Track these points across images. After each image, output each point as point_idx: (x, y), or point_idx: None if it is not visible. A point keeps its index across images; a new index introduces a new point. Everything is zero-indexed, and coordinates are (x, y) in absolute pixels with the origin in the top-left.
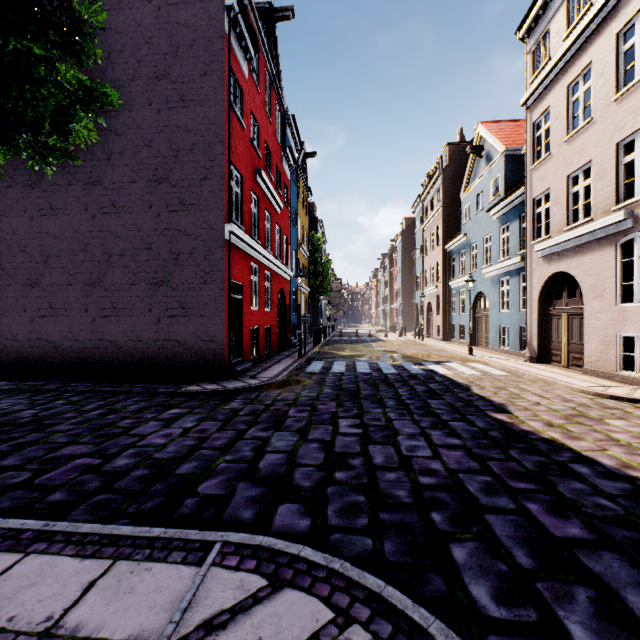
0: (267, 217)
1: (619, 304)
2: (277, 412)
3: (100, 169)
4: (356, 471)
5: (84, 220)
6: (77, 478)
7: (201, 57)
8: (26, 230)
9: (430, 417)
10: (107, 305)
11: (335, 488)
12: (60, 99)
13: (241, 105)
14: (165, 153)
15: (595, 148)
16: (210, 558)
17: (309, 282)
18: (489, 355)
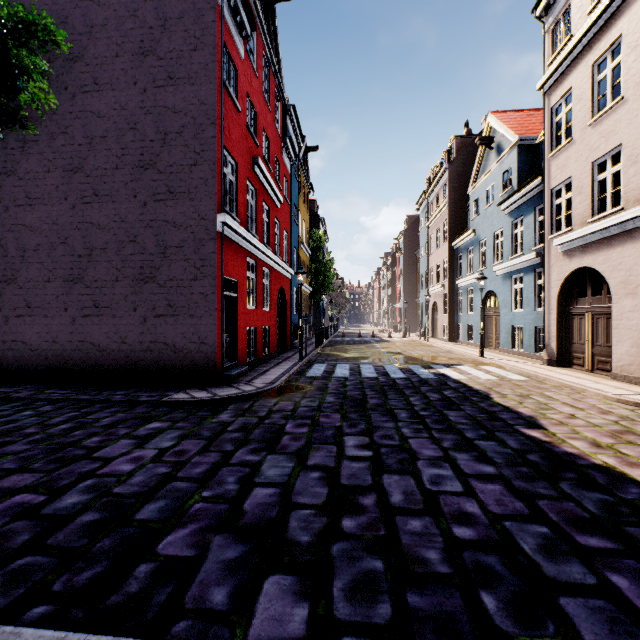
0: (266, 211)
1: None
2: (272, 427)
3: (81, 154)
4: (369, 516)
5: (64, 210)
6: (4, 527)
7: (191, 30)
8: (1, 222)
9: (451, 434)
10: (88, 303)
11: (342, 546)
12: None
13: (236, 86)
14: (152, 136)
15: (626, 130)
16: None
17: (311, 281)
18: (502, 357)
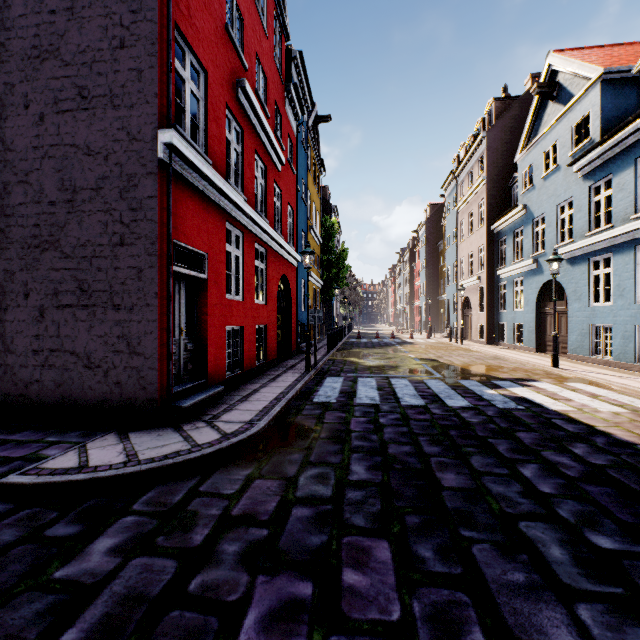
0: (261, 170)
1: None
2: (196, 630)
3: None
4: None
5: None
6: None
7: None
8: None
9: None
10: None
11: None
12: None
13: None
14: (52, 4)
15: None
16: None
17: (322, 274)
18: (584, 368)
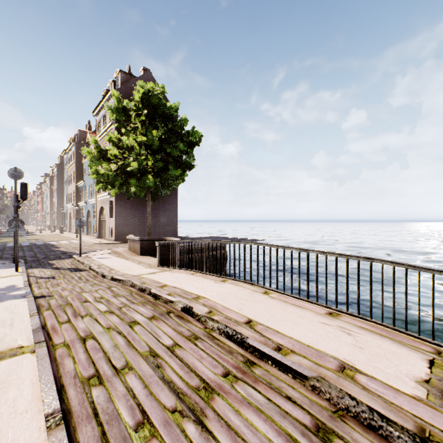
0: None
1: (110, 218)
2: None
3: None
4: None
5: None
6: None
7: None
8: None
9: (30, 251)
10: None
11: None
12: None
13: None
14: None
15: None
16: None
17: None
18: (86, 237)
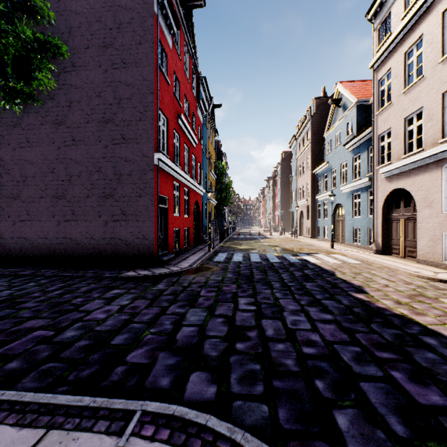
0: (186, 149)
1: (444, 211)
2: (192, 292)
3: (63, 113)
4: (252, 342)
5: (52, 150)
6: (32, 348)
7: (137, 31)
8: (10, 158)
9: (307, 296)
10: (69, 212)
11: (236, 357)
12: (18, 48)
13: (167, 67)
14: (111, 101)
15: (425, 97)
16: (130, 428)
17: (216, 196)
18: (346, 248)
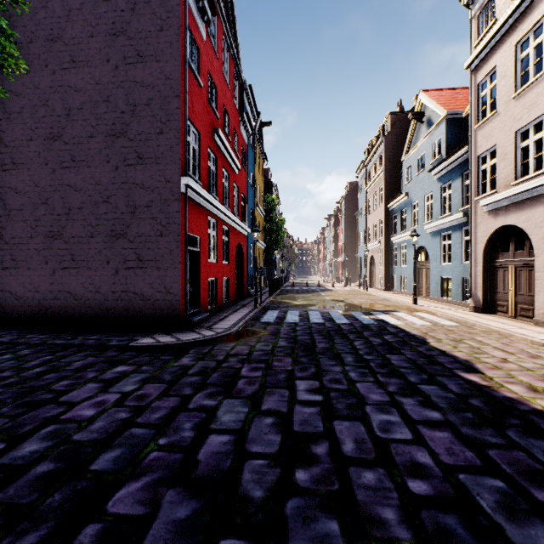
0: (225, 176)
1: None
2: (229, 371)
3: (60, 124)
4: (322, 467)
5: (45, 174)
6: None
7: (158, 13)
8: None
9: (395, 378)
10: (67, 257)
11: (296, 503)
12: None
13: (199, 65)
14: (123, 108)
15: None
16: None
17: (265, 238)
18: (432, 305)
